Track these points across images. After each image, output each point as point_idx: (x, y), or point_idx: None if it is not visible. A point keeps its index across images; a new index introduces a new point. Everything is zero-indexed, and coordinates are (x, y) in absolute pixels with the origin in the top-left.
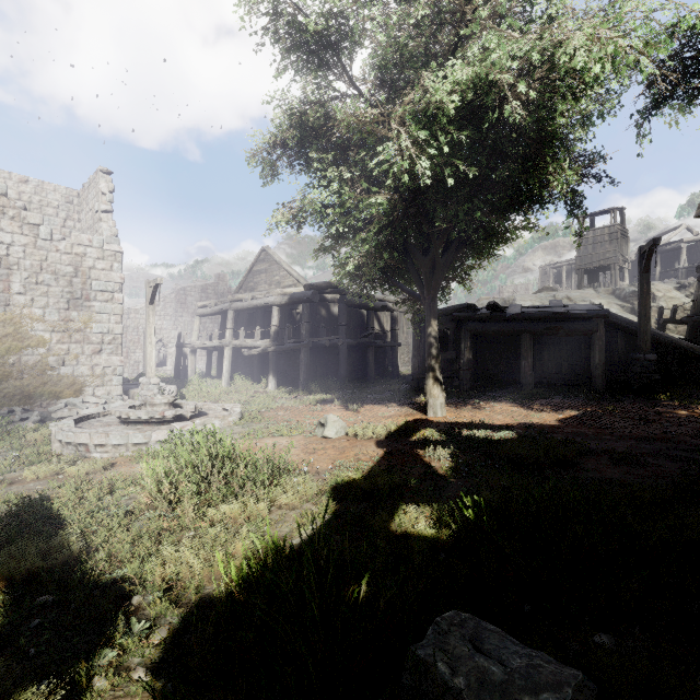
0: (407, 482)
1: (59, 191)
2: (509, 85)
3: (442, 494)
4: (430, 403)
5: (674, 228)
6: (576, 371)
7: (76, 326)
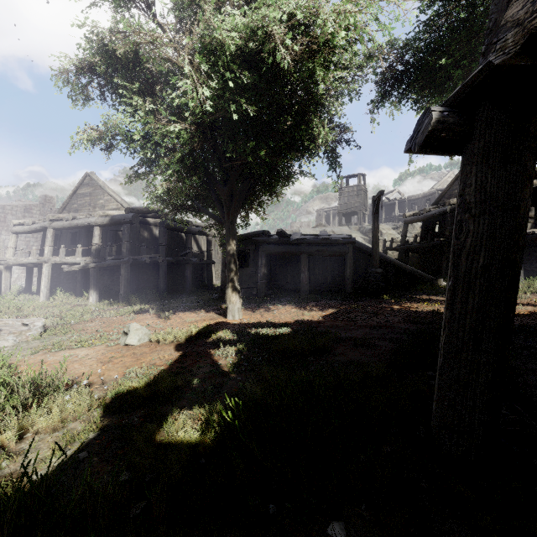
0: (190, 383)
1: None
2: (281, 43)
3: (220, 391)
4: (229, 308)
5: (392, 191)
6: (336, 281)
7: None
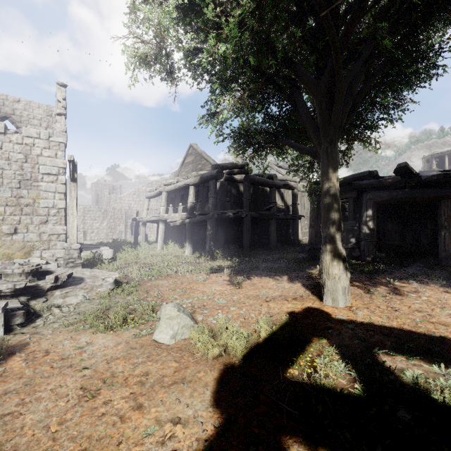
0: None
1: (42, 108)
2: None
3: None
4: (327, 286)
5: None
6: None
7: (26, 201)
